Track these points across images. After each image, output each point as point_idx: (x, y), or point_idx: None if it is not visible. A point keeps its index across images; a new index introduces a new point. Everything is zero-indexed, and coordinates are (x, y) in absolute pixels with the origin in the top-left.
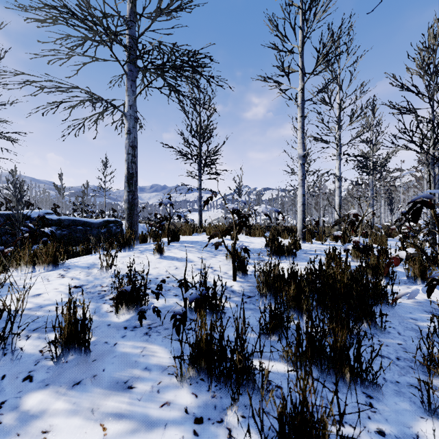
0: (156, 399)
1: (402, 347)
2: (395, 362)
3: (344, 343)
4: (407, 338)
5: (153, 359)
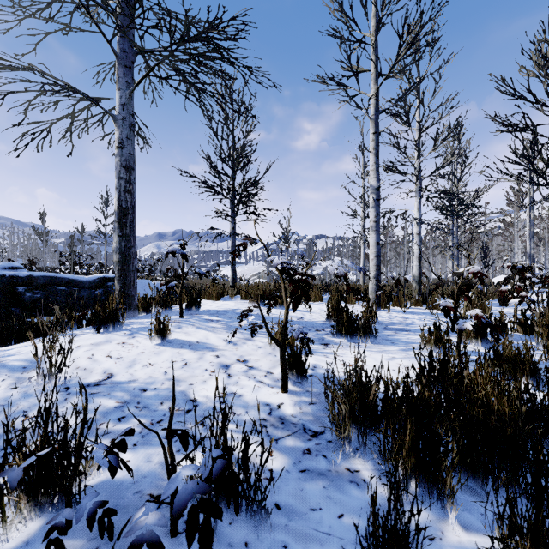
0: None
1: None
2: None
3: None
4: None
5: None
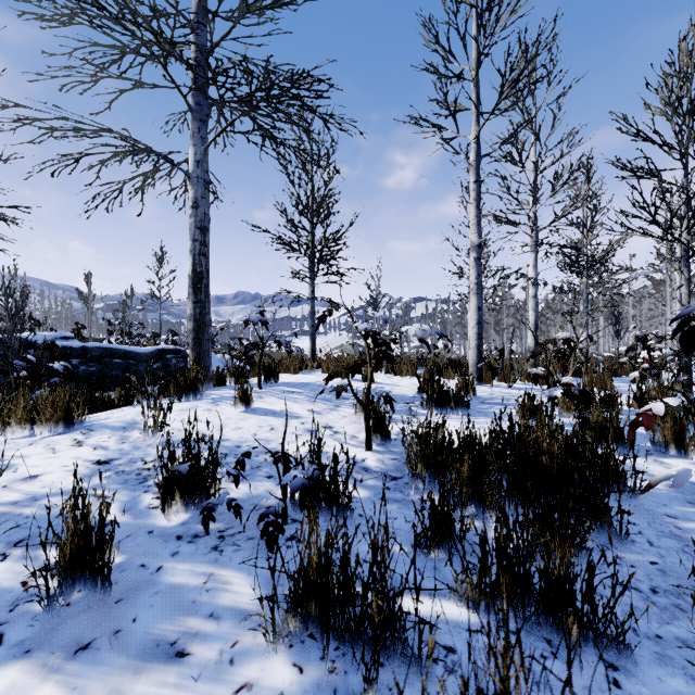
0: (226, 678)
1: (659, 569)
2: (650, 598)
3: (566, 571)
4: (664, 552)
5: (225, 596)
